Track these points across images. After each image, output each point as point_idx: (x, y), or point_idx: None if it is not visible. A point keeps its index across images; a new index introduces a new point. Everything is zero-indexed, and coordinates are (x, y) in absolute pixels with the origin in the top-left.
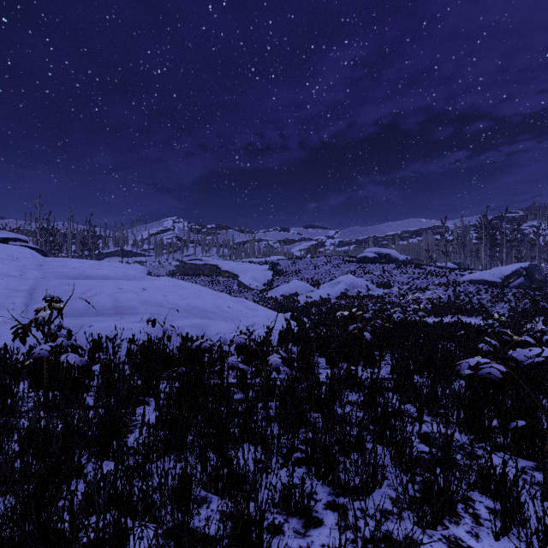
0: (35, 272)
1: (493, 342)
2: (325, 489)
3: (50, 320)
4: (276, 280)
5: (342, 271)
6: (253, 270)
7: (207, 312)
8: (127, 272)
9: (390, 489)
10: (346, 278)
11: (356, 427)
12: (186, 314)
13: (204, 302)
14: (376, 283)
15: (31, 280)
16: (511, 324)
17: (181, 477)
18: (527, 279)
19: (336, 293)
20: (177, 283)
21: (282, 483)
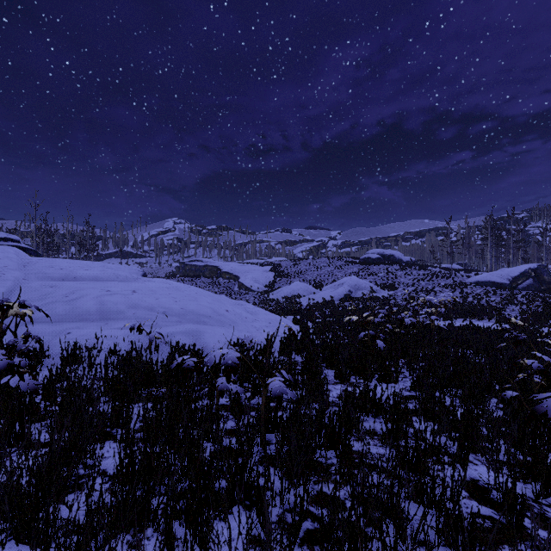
0: (16, 273)
1: (546, 358)
2: None
3: None
4: (277, 281)
5: (345, 273)
6: (255, 271)
7: (203, 316)
8: (118, 273)
9: None
10: (349, 280)
11: (387, 481)
12: (179, 319)
13: (199, 305)
14: (380, 285)
15: (9, 281)
16: (526, 328)
17: None
18: (535, 281)
19: (339, 295)
20: (172, 285)
21: None
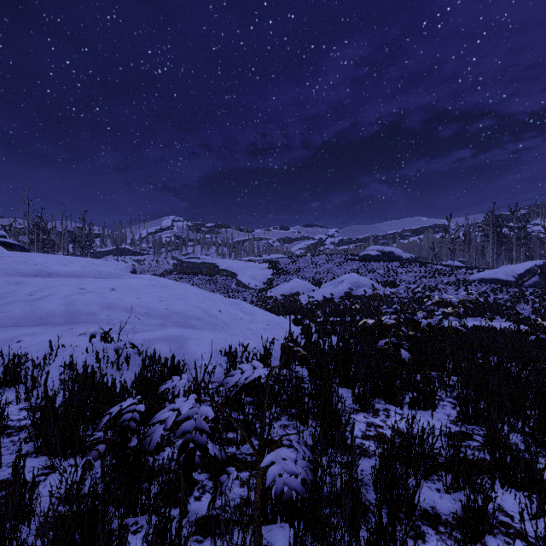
0: None
1: None
2: None
3: None
4: (275, 279)
5: (344, 270)
6: (252, 268)
7: (191, 318)
8: (101, 269)
9: None
10: (350, 277)
11: None
12: (162, 322)
13: (188, 305)
14: (381, 282)
15: None
16: (545, 329)
17: None
18: (541, 278)
19: (339, 292)
20: (159, 282)
21: None
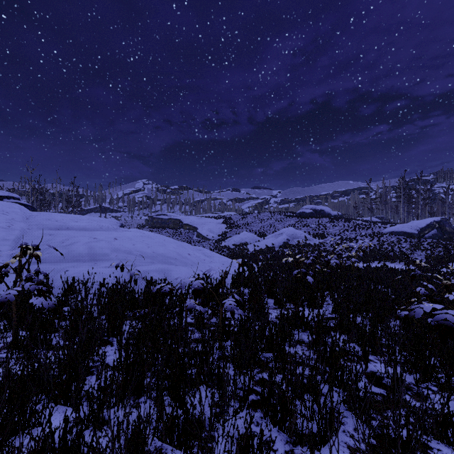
0: (22, 224)
1: (430, 286)
2: (282, 436)
3: (18, 266)
4: (228, 232)
5: (284, 224)
6: (210, 223)
7: (170, 258)
8: (102, 224)
9: (347, 435)
10: (287, 230)
11: (308, 369)
12: (151, 260)
13: (167, 250)
14: (312, 234)
15: (17, 231)
16: (429, 269)
17: (134, 429)
18: (439, 231)
19: (279, 242)
20: (145, 234)
21: (239, 434)
